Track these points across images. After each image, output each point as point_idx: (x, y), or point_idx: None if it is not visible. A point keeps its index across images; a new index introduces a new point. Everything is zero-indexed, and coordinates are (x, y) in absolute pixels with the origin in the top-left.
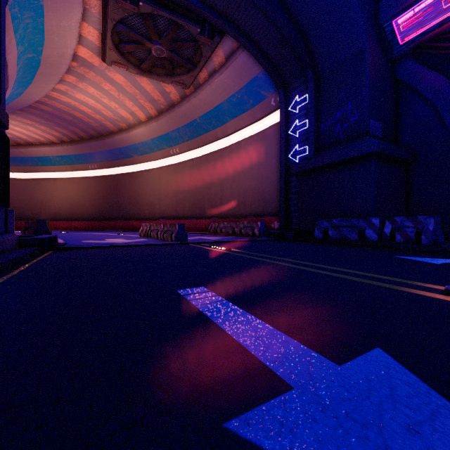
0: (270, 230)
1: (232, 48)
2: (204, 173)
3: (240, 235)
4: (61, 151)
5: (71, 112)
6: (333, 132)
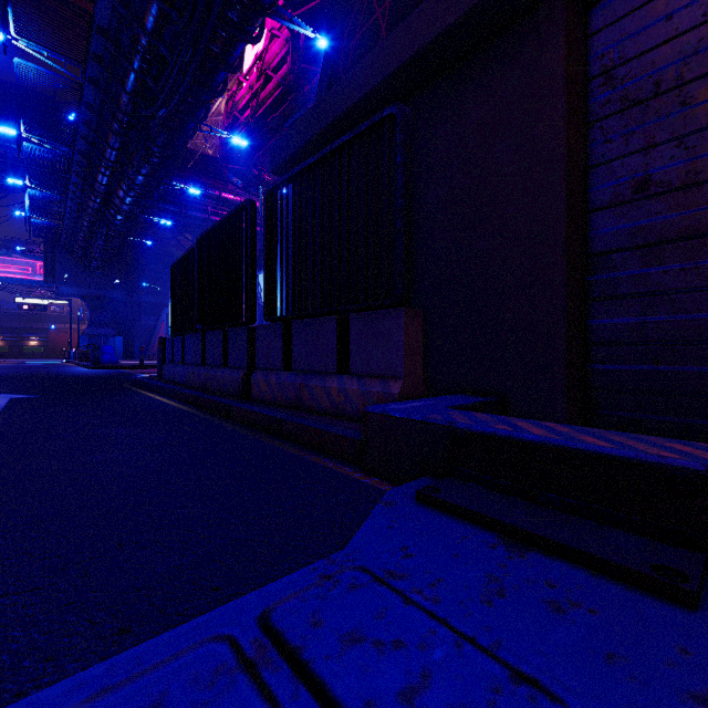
0: None
1: None
2: None
3: None
4: None
5: None
6: None
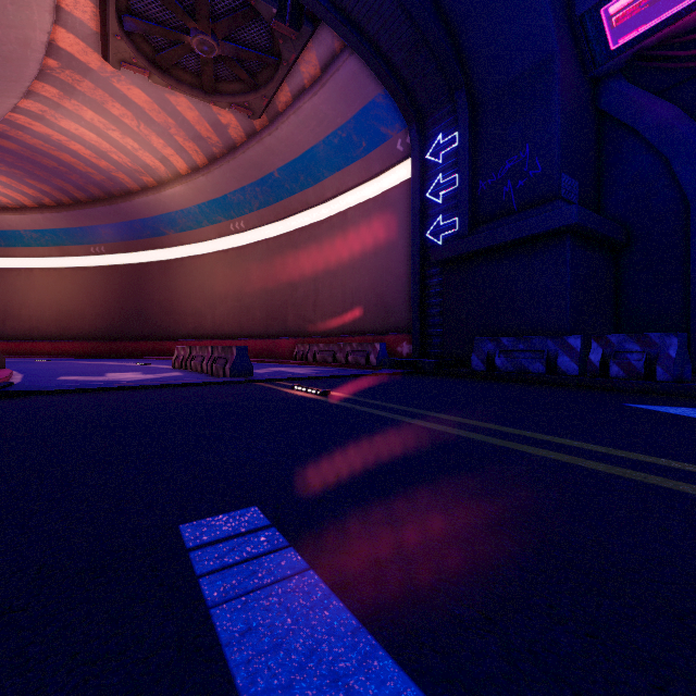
0: (395, 356)
1: (332, 50)
2: (286, 262)
3: (345, 365)
4: (40, 222)
5: (54, 153)
6: (500, 194)
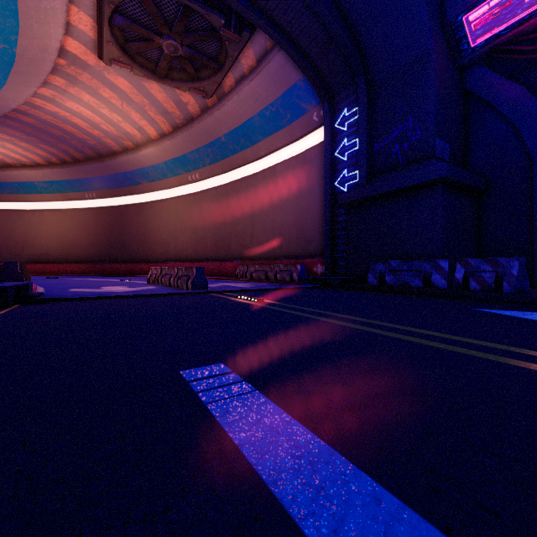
0: (312, 275)
1: (265, 47)
2: (230, 204)
3: (274, 281)
4: (49, 175)
5: (60, 125)
6: (390, 154)
